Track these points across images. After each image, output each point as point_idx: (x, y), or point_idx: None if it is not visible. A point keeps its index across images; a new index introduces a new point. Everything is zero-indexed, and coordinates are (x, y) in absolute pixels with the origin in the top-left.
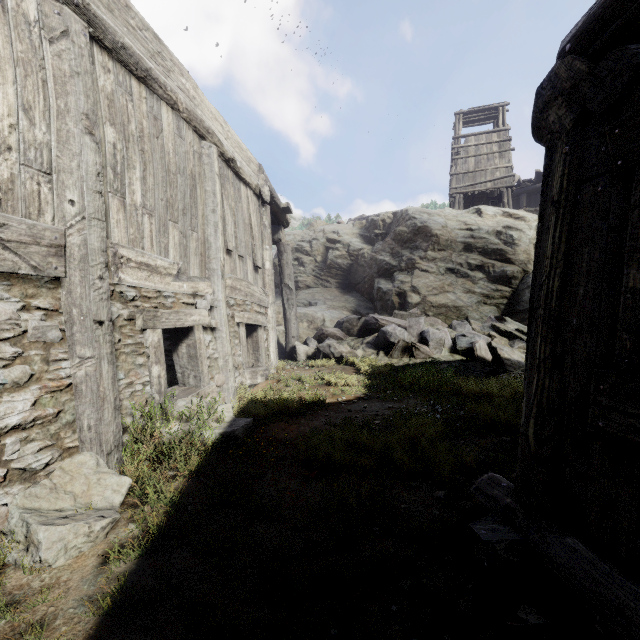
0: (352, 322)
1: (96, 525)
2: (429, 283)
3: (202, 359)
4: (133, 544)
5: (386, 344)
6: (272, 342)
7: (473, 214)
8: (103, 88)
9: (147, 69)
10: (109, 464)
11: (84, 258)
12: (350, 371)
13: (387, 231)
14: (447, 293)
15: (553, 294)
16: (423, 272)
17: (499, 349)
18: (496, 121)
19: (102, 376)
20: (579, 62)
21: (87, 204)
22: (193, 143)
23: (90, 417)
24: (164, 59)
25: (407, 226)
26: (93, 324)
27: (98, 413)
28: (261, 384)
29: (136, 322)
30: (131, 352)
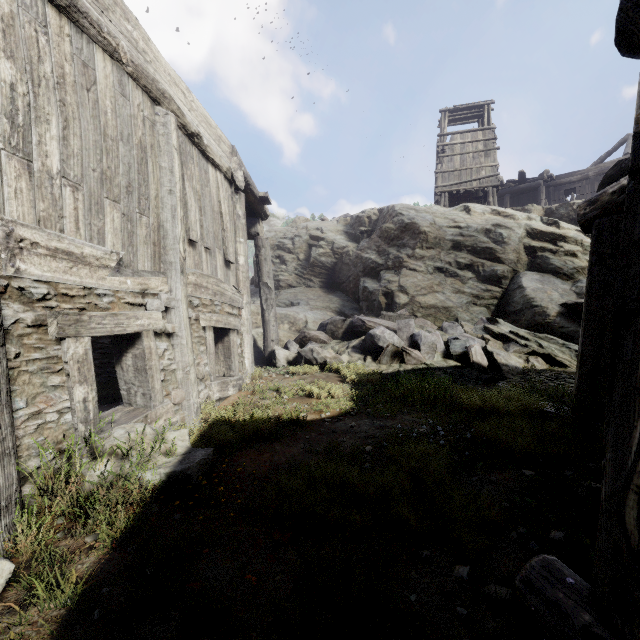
0: (337, 324)
1: None
2: (417, 282)
3: (153, 372)
4: None
5: (374, 348)
6: (247, 347)
7: (461, 212)
8: None
9: None
10: None
11: None
12: (335, 379)
13: (373, 228)
14: (436, 293)
15: None
16: (411, 271)
17: (495, 354)
18: (481, 120)
19: None
20: None
21: None
22: (143, 107)
23: None
24: None
25: (394, 223)
26: None
27: None
28: (233, 396)
29: (48, 329)
30: (39, 370)
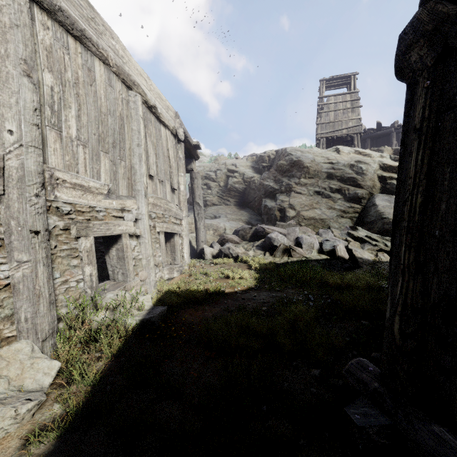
0: (246, 230)
1: (22, 408)
2: (302, 202)
3: (128, 260)
4: (52, 427)
5: (271, 247)
6: (185, 245)
7: (333, 152)
8: (42, 41)
9: (82, 30)
10: (44, 349)
11: (21, 179)
12: (244, 267)
13: (271, 164)
14: (315, 209)
15: (416, 209)
16: (297, 194)
17: (354, 250)
18: (349, 86)
19: (38, 276)
20: (441, 5)
21: (24, 134)
22: (122, 92)
23: (27, 311)
24: (97, 24)
25: (286, 160)
26: (29, 233)
27: (34, 307)
28: (177, 277)
29: (71, 231)
30: (66, 256)
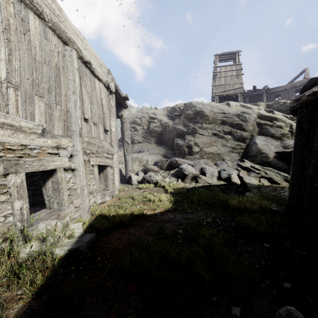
0: (163, 162)
1: None
2: (204, 141)
3: (63, 191)
4: None
5: (182, 175)
6: (116, 175)
7: (225, 105)
8: None
9: None
10: None
11: None
12: (162, 191)
13: (181, 113)
14: (213, 146)
15: None
16: (200, 135)
17: (244, 178)
18: (234, 60)
19: None
20: None
21: None
22: (58, 45)
23: None
24: None
25: (192, 110)
26: None
27: None
28: (108, 201)
29: None
30: None
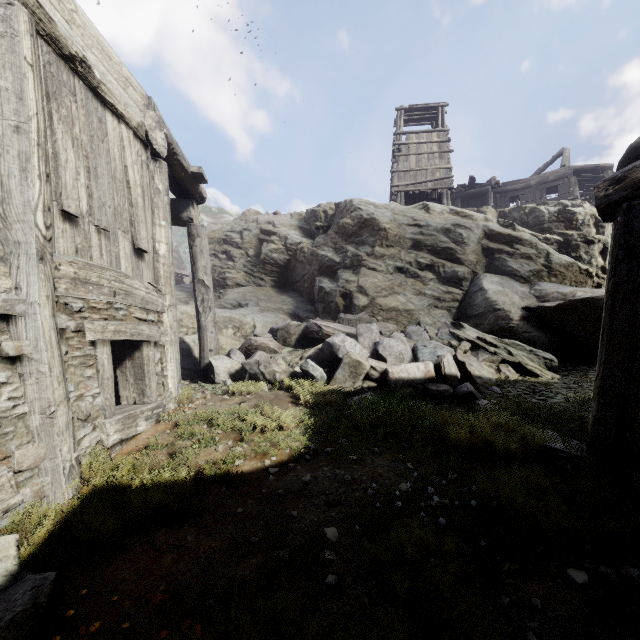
0: (289, 329)
1: None
2: (378, 283)
3: None
4: None
5: (333, 360)
6: (171, 363)
7: (420, 210)
8: None
9: None
10: None
11: None
12: (285, 400)
13: (329, 224)
14: (397, 295)
15: None
16: (370, 270)
17: (468, 364)
18: (435, 123)
19: None
20: None
21: None
22: None
23: None
24: None
25: (352, 218)
26: None
27: None
28: (145, 433)
29: None
30: None
